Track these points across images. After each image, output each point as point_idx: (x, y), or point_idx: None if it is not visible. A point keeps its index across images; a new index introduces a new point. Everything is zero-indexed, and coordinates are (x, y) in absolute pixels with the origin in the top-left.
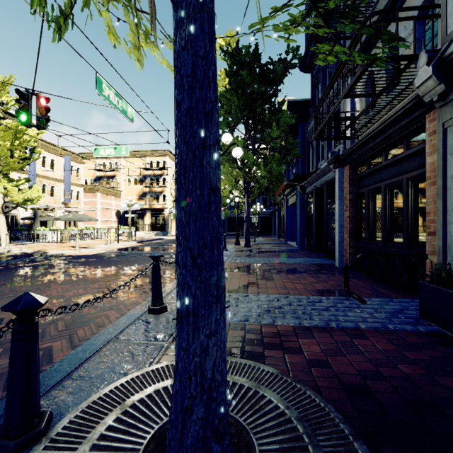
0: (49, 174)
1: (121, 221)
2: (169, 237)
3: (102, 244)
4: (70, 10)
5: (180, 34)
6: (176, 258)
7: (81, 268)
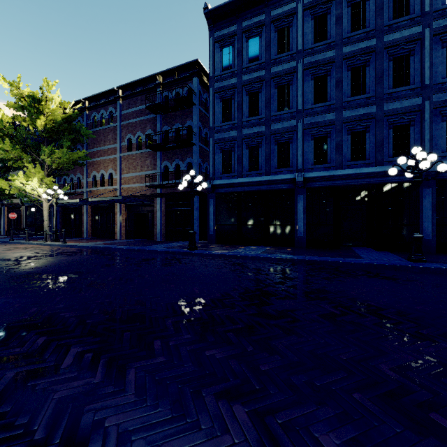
0: None
1: None
2: None
3: None
4: None
5: None
6: None
7: None
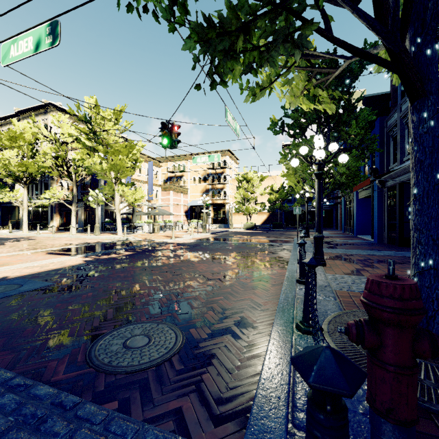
0: (138, 177)
1: (187, 215)
2: (232, 229)
3: (186, 235)
4: (268, 85)
5: (423, 125)
6: (417, 240)
7: (196, 253)
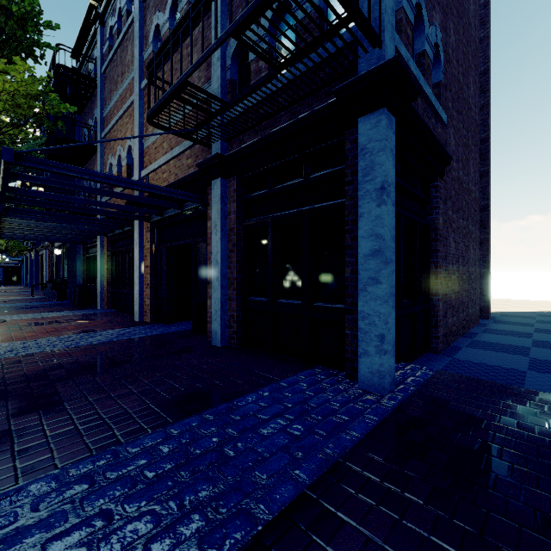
0: None
1: None
2: None
3: None
4: None
5: None
6: None
7: None
